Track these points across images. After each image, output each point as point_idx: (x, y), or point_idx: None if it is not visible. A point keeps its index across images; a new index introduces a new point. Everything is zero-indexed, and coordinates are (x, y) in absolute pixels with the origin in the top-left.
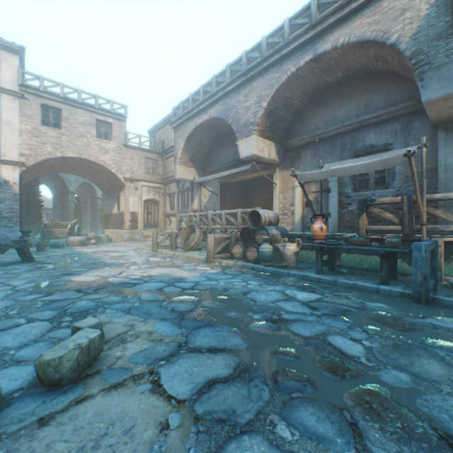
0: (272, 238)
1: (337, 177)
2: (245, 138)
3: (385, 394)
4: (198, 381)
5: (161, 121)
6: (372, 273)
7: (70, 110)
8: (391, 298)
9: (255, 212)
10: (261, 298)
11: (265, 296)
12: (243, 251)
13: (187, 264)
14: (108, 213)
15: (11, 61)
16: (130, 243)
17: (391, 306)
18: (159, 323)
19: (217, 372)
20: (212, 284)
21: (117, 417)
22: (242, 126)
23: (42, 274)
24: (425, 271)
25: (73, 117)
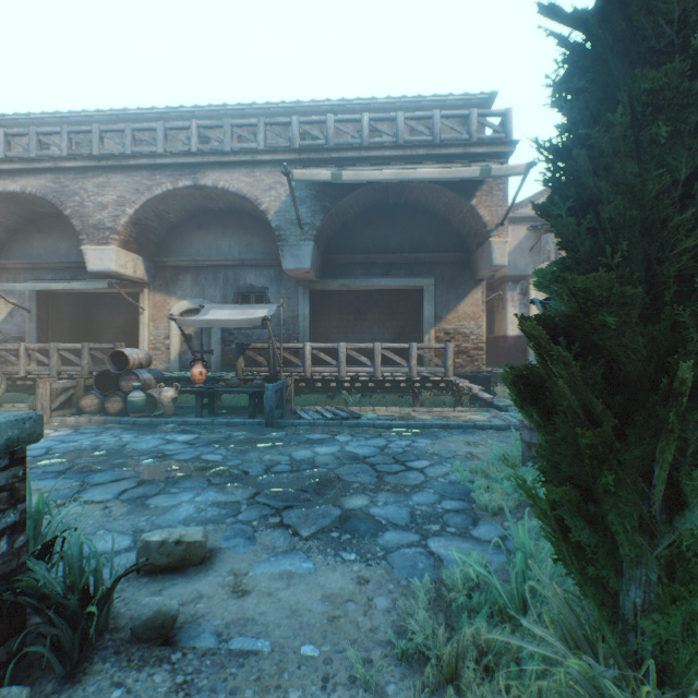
0: (145, 384)
1: None
2: (98, 245)
3: (227, 468)
4: (115, 492)
5: None
6: (248, 410)
7: None
8: (253, 427)
9: (120, 352)
10: (143, 446)
11: (146, 444)
12: (101, 403)
13: None
14: None
15: None
16: None
17: (250, 432)
18: (43, 482)
19: (127, 487)
20: (75, 446)
21: (68, 516)
22: (93, 227)
23: None
24: (271, 404)
25: None
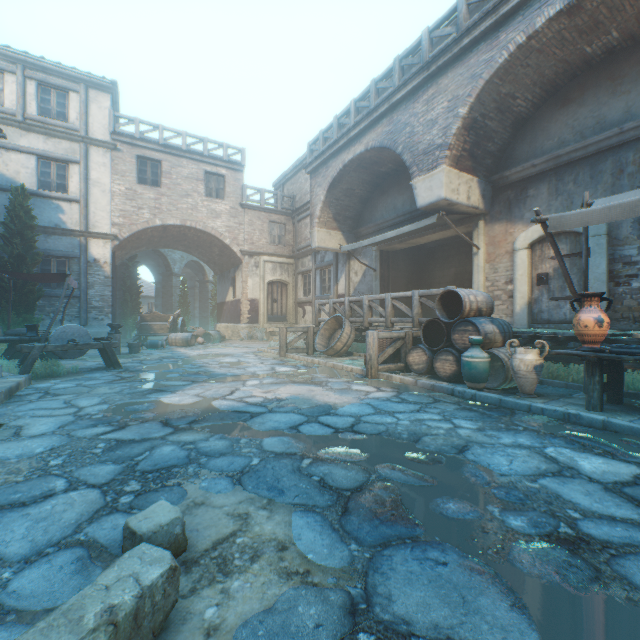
0: (484, 339)
1: (606, 227)
2: (426, 173)
3: None
4: None
5: (290, 167)
6: None
7: (172, 162)
8: None
9: (450, 294)
10: (499, 464)
11: (505, 459)
12: (427, 360)
13: (335, 379)
14: (221, 301)
15: (102, 102)
16: (249, 343)
17: None
18: (298, 520)
19: None
20: (387, 423)
21: None
22: (421, 153)
23: (123, 389)
24: None
25: (175, 171)
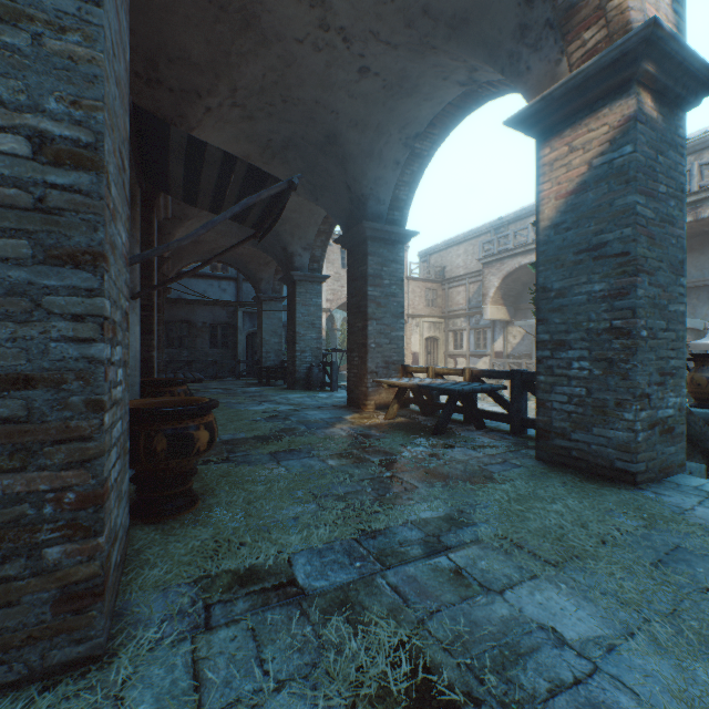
0: None
1: None
2: None
3: None
4: None
5: (441, 244)
6: None
7: None
8: None
9: None
10: None
11: None
12: None
13: None
14: None
15: None
16: None
17: None
18: None
19: None
20: None
21: None
22: None
23: None
24: None
25: None
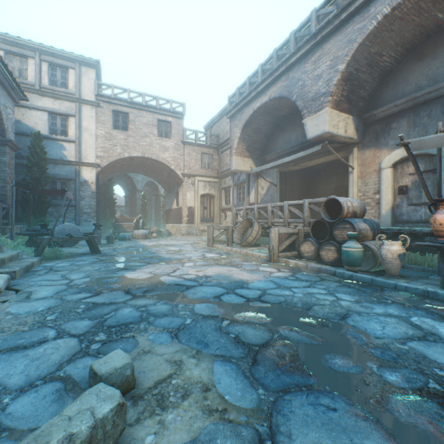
0: (358, 234)
1: None
2: (314, 114)
3: None
4: None
5: (216, 115)
6: None
7: (135, 113)
8: None
9: (332, 201)
10: (374, 329)
11: (378, 325)
12: (315, 250)
13: (247, 263)
14: (168, 208)
15: (90, 75)
16: (187, 237)
17: None
18: (219, 367)
19: None
20: (285, 295)
21: None
22: (310, 100)
23: (100, 267)
24: None
25: (138, 120)
